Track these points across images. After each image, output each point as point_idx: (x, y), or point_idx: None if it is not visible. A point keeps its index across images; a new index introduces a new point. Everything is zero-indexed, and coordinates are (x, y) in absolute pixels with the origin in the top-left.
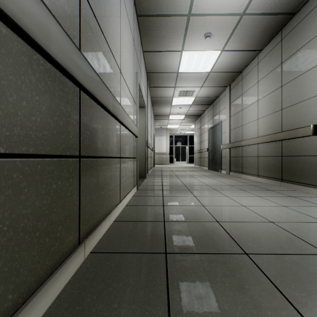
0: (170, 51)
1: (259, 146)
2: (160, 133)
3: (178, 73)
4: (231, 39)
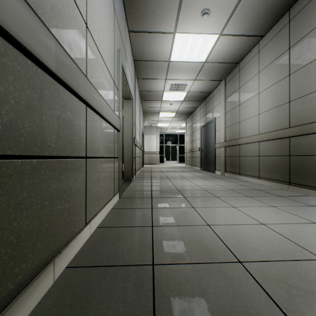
0: (160, 33)
1: (261, 145)
2: (149, 131)
3: (169, 62)
4: (232, 20)
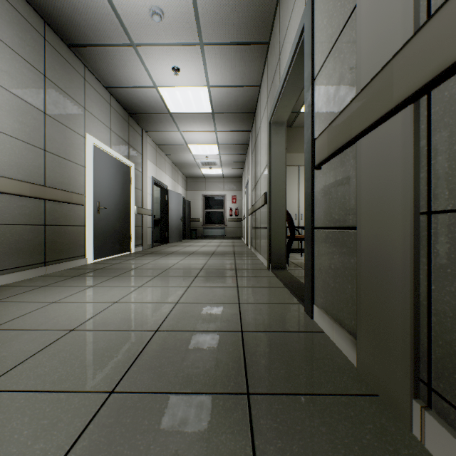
0: None
1: None
2: None
3: None
4: (105, 3)
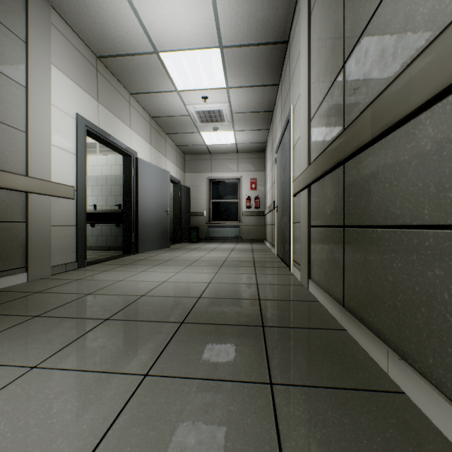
0: None
1: None
2: None
3: None
4: None
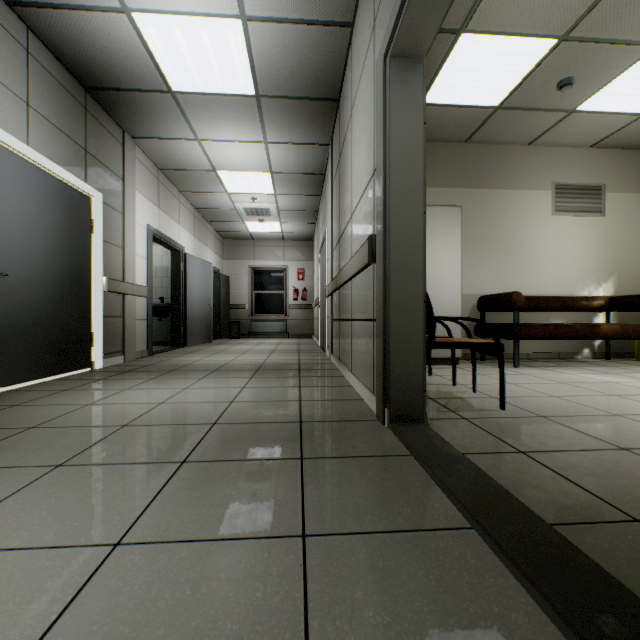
0: None
1: None
2: None
3: None
4: None
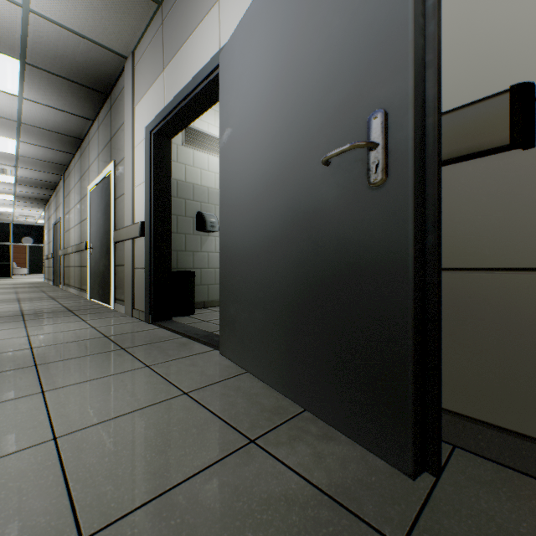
0: None
1: (75, 256)
2: None
3: None
4: (24, 135)
